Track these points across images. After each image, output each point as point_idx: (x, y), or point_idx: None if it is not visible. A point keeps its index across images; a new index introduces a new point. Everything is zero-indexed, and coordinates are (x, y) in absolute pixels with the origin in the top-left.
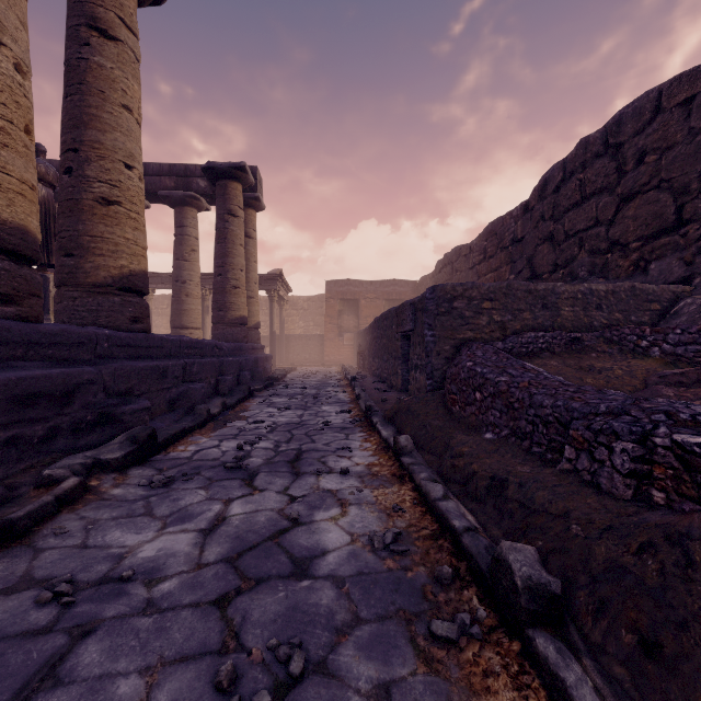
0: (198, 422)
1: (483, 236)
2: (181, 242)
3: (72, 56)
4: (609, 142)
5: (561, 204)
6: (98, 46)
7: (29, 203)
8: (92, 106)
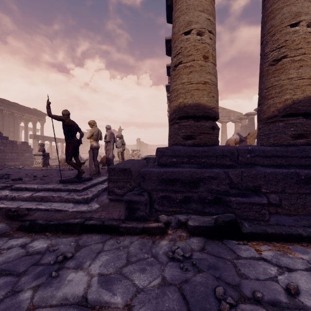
0: None
1: None
2: None
3: None
4: None
5: None
6: None
7: (201, 91)
8: (268, 8)
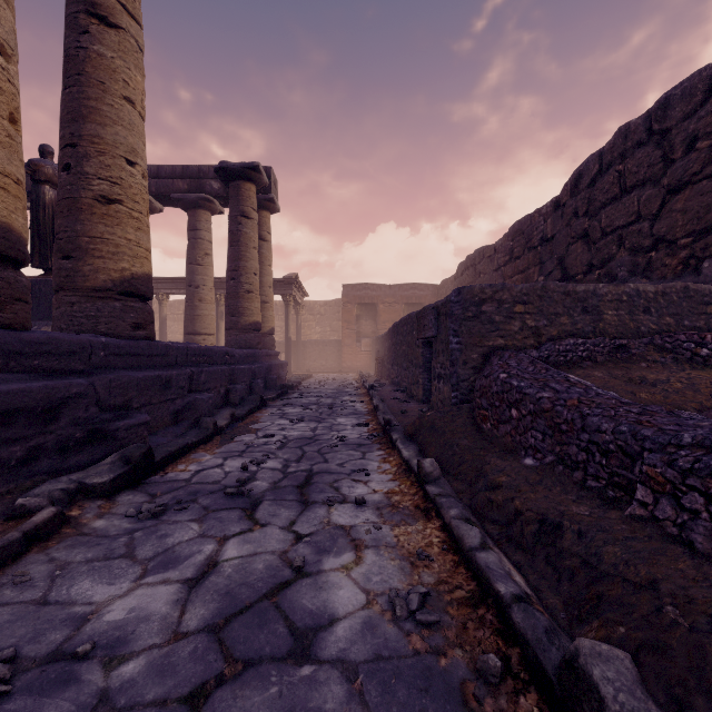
0: (203, 436)
1: (509, 235)
2: (194, 246)
3: (71, 45)
4: (653, 129)
5: (597, 198)
6: (97, 34)
7: (12, 198)
8: (91, 98)
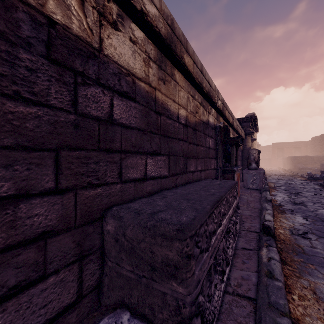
0: None
1: (320, 136)
2: None
3: None
4: None
5: None
6: None
7: None
8: None
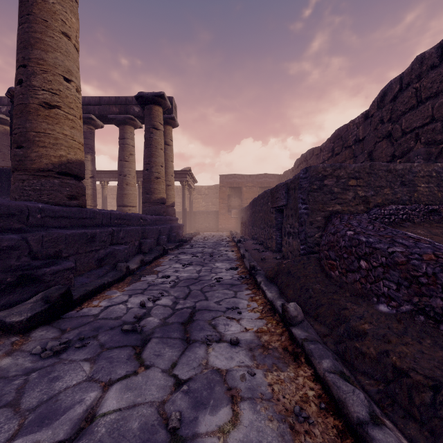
0: (118, 277)
1: (331, 139)
2: (123, 149)
3: None
4: None
5: (398, 109)
6: None
7: None
8: (37, 32)
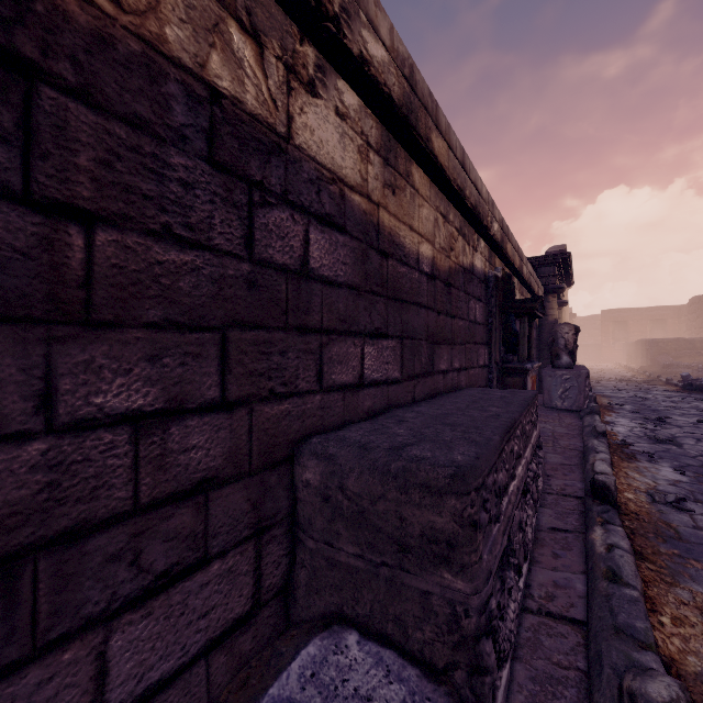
0: None
1: None
2: None
3: None
4: None
5: None
6: None
7: None
8: None
